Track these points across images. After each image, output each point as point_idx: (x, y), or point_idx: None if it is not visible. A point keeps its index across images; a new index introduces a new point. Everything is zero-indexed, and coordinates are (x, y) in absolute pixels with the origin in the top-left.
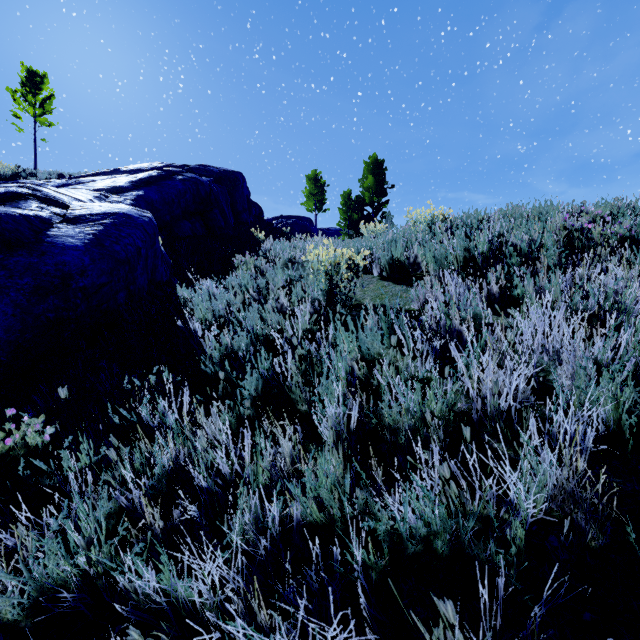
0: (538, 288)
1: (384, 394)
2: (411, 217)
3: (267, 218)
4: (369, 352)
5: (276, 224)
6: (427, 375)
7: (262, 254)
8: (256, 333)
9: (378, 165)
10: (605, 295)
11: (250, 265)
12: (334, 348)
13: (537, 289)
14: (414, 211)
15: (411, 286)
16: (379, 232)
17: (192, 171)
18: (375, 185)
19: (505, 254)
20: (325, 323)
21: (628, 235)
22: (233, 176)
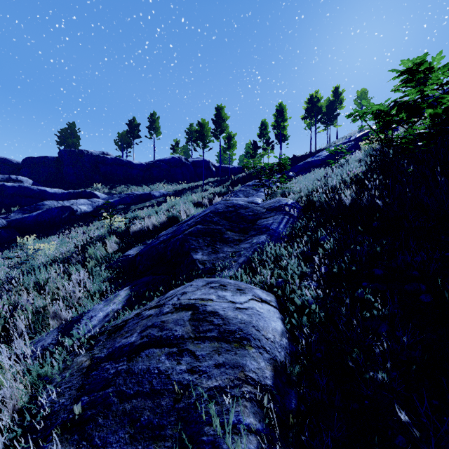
0: None
1: None
2: None
3: None
4: None
5: None
6: None
7: None
8: None
9: None
10: None
11: None
12: None
13: None
14: None
15: None
16: None
17: (436, 96)
18: None
19: None
20: None
21: None
22: None
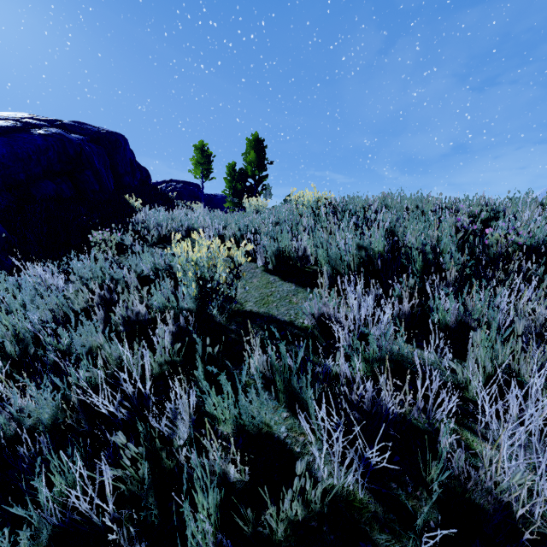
0: (462, 314)
1: (281, 545)
2: (295, 199)
3: (156, 181)
4: (254, 422)
5: (165, 187)
6: (348, 486)
7: (133, 227)
8: (78, 382)
9: (259, 143)
10: (533, 325)
11: (112, 244)
12: (203, 401)
13: (460, 315)
14: (298, 193)
15: (301, 285)
16: (261, 207)
17: (65, 127)
18: (257, 160)
19: (403, 255)
20: (194, 345)
21: (528, 245)
22: (113, 137)
